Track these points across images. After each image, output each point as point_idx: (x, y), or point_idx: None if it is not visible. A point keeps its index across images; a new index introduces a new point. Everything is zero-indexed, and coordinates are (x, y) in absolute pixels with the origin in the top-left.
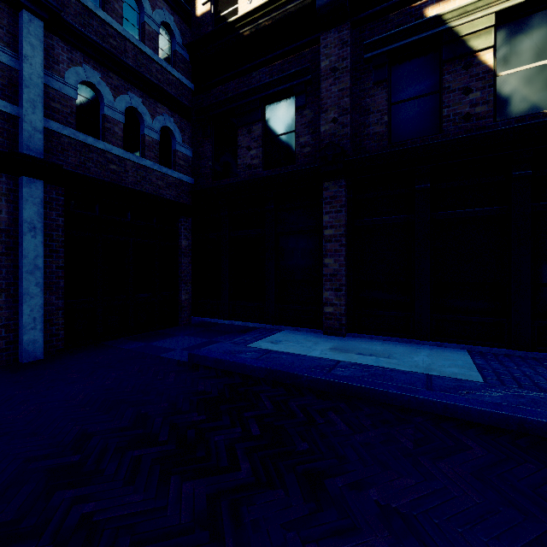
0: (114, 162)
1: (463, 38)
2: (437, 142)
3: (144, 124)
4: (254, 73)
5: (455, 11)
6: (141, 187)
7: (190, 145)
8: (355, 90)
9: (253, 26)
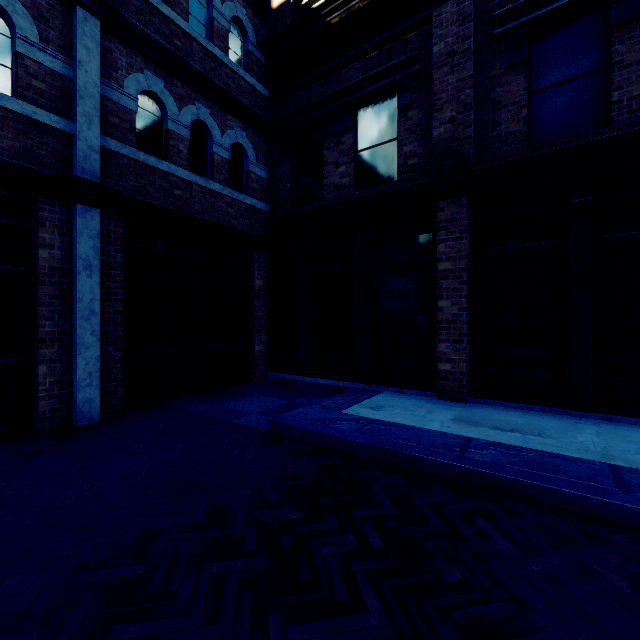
0: (179, 187)
1: None
2: (606, 137)
3: (212, 140)
4: (343, 71)
5: None
6: (209, 216)
7: (264, 165)
8: (480, 78)
9: (343, 11)
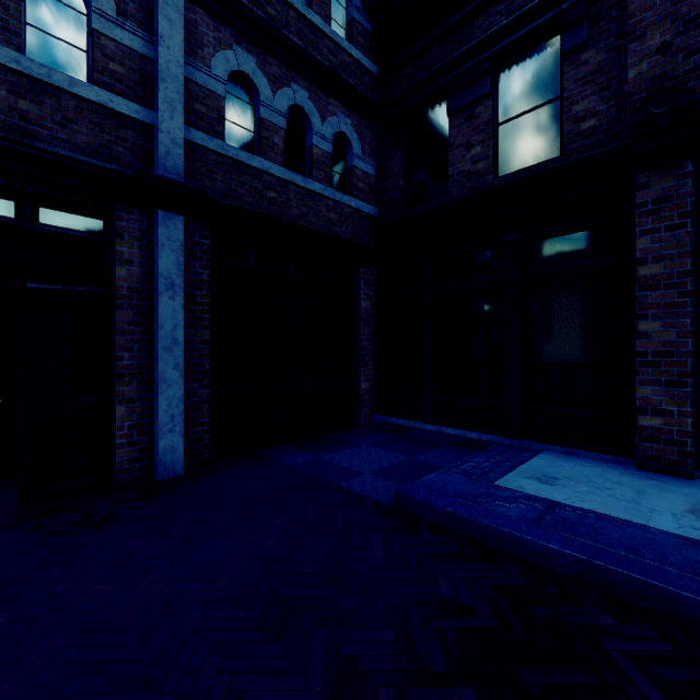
0: (273, 188)
1: None
2: None
3: (311, 130)
4: (477, 21)
5: None
6: (307, 223)
7: (371, 159)
8: None
9: None
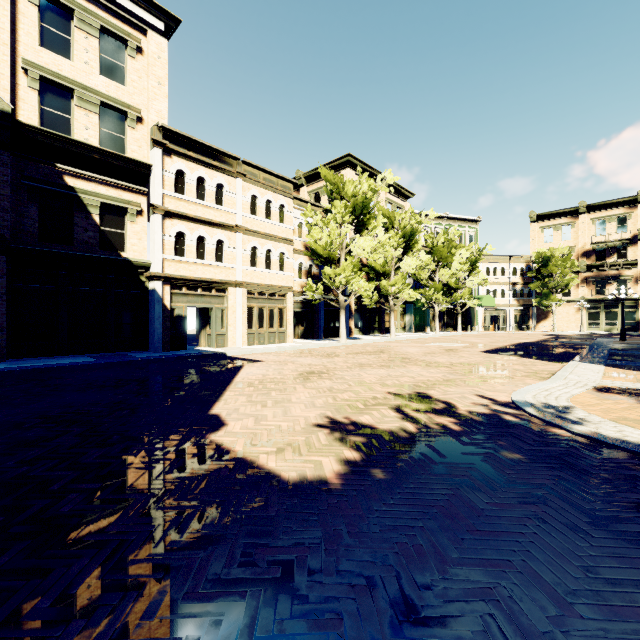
0: None
1: (85, 203)
2: (73, 253)
3: None
4: None
5: (82, 190)
6: None
7: None
8: (13, 197)
9: None
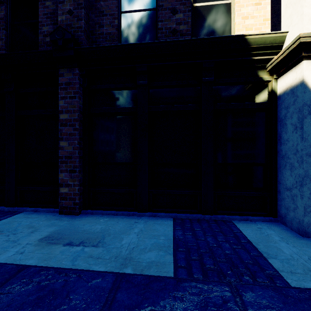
0: None
1: None
2: (150, 42)
3: None
4: None
5: None
6: None
7: None
8: None
9: None
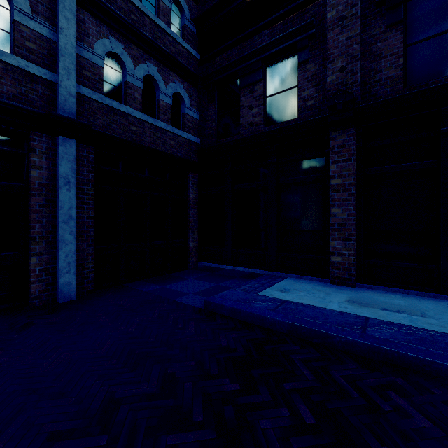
0: (135, 124)
1: None
2: None
3: (158, 90)
4: (255, 37)
5: None
6: (156, 146)
7: (196, 109)
8: (365, 36)
9: None
